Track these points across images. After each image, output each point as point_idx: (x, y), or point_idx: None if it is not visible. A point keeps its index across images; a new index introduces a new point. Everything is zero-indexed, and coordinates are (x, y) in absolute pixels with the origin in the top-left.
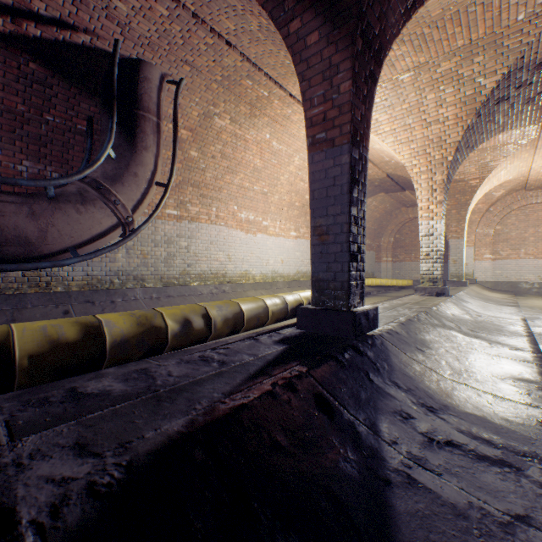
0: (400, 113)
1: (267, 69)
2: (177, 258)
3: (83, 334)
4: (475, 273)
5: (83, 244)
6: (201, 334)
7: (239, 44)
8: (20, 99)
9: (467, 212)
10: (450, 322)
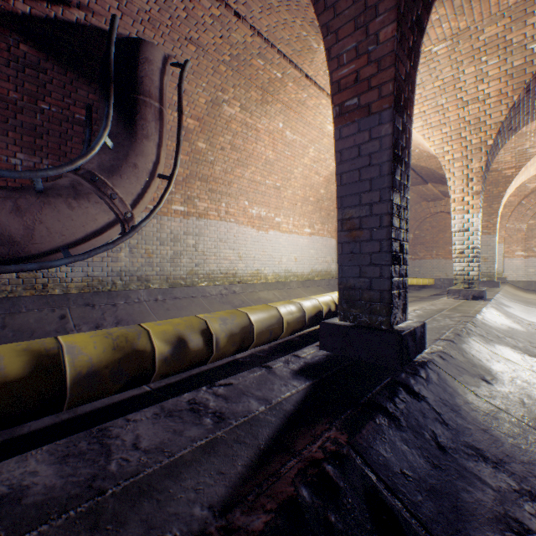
0: (431, 93)
1: (280, 45)
2: (184, 257)
3: (32, 368)
4: (505, 271)
5: (76, 243)
6: (200, 356)
7: (249, 15)
8: (12, 85)
9: (499, 205)
10: (503, 335)
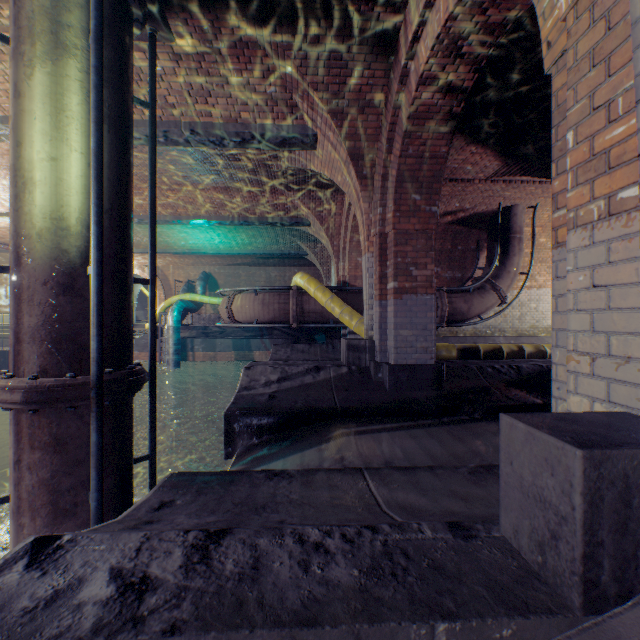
0: None
1: None
2: (527, 316)
3: (518, 349)
4: None
5: (482, 313)
6: None
7: None
8: (449, 243)
9: None
10: None
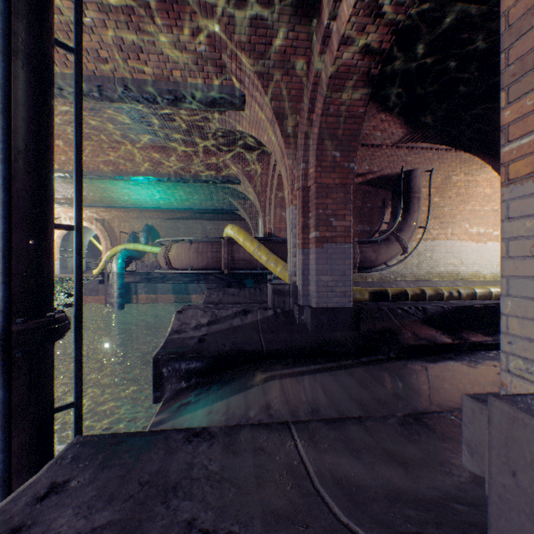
0: None
1: None
2: (423, 264)
3: (420, 292)
4: None
5: (388, 260)
6: (456, 298)
7: None
8: (359, 201)
9: None
10: None
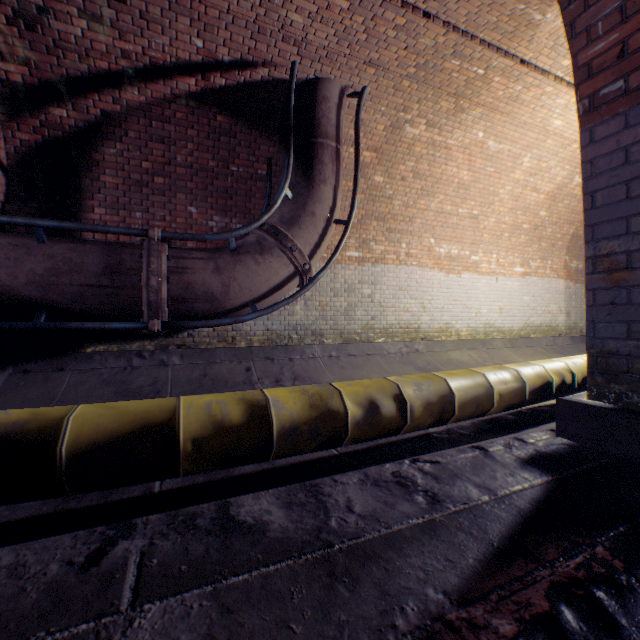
0: None
1: (483, 32)
2: (358, 309)
3: (247, 416)
4: None
5: (261, 297)
6: (392, 424)
7: (441, 10)
8: (210, 155)
9: None
10: None
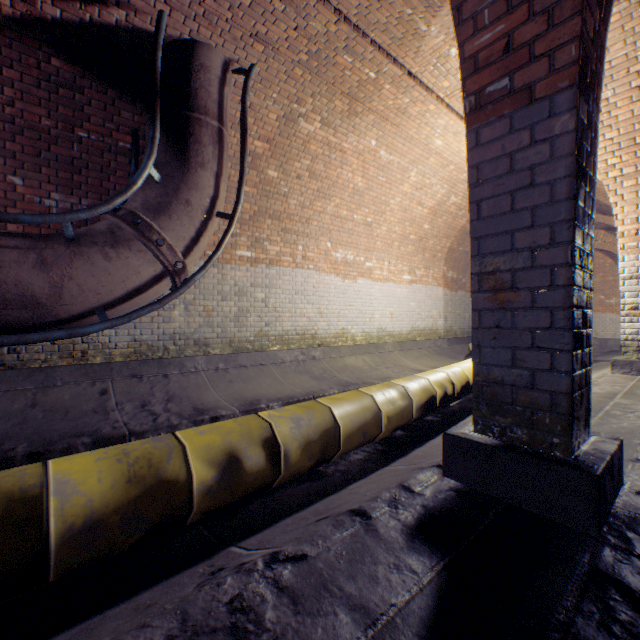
0: None
1: (374, 32)
2: (251, 315)
3: None
4: None
5: (115, 302)
6: (261, 480)
7: None
8: (44, 110)
9: None
10: None
